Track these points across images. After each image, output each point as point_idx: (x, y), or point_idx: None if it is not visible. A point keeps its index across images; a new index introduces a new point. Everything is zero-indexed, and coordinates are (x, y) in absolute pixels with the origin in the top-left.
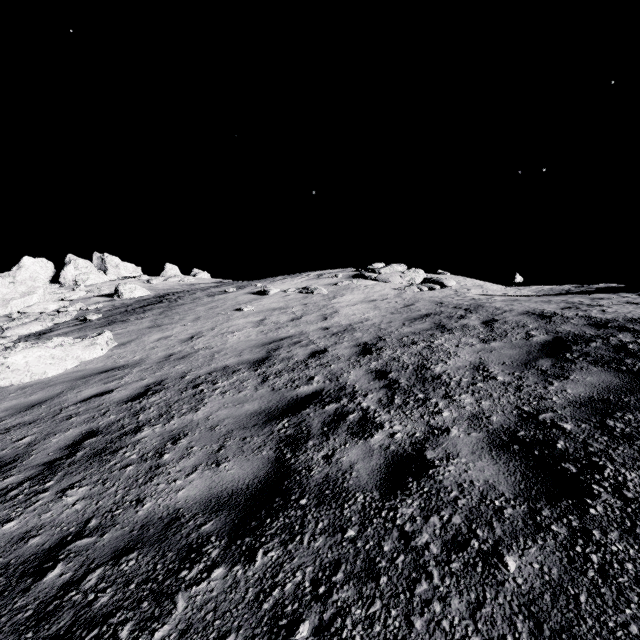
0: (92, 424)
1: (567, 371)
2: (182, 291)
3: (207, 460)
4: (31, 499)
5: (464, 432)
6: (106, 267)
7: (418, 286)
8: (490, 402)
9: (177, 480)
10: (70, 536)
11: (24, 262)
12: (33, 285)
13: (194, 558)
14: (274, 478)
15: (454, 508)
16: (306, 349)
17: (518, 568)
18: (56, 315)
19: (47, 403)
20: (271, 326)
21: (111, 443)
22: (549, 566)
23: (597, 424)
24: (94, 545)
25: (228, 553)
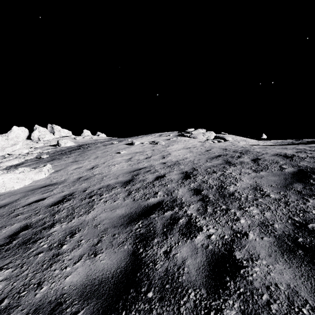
0: (28, 220)
1: None
2: (91, 143)
3: (89, 251)
4: None
5: (258, 236)
6: (54, 131)
7: (212, 140)
8: (270, 213)
9: (67, 267)
10: None
11: (13, 129)
12: (17, 140)
13: None
14: (130, 269)
15: (269, 314)
16: (153, 175)
17: None
18: (26, 155)
19: (9, 205)
20: (135, 161)
21: (34, 235)
22: None
23: None
24: None
25: None
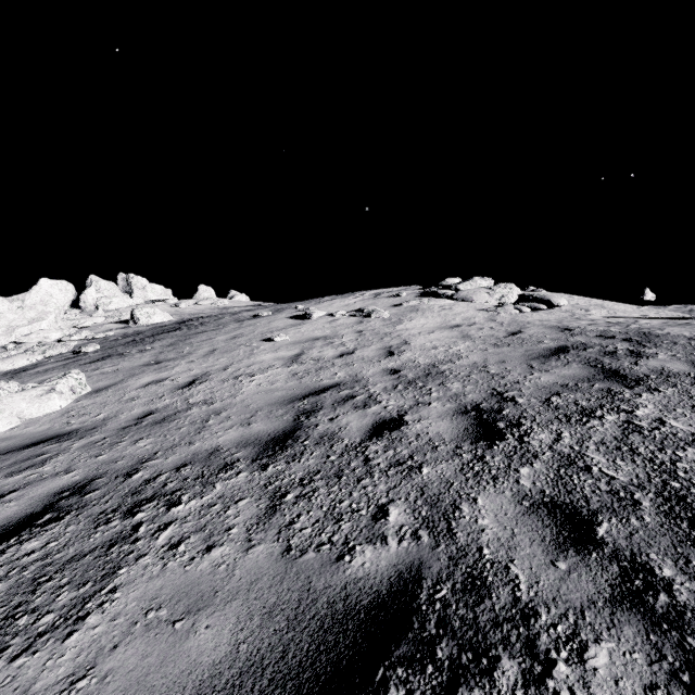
0: None
1: None
2: (209, 316)
3: None
4: None
5: None
6: (132, 289)
7: (515, 306)
8: None
9: None
10: None
11: (41, 284)
12: (44, 310)
13: None
14: None
15: None
16: (364, 415)
17: None
18: (50, 346)
19: None
20: (309, 365)
21: None
22: None
23: None
24: None
25: None
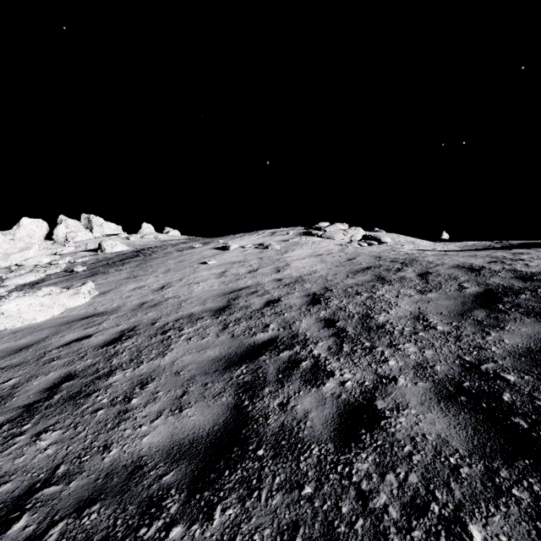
0: (70, 367)
1: (502, 322)
2: (156, 246)
3: (171, 405)
4: (8, 442)
5: (411, 381)
6: (92, 226)
7: (358, 242)
8: (433, 351)
9: (142, 426)
10: (39, 483)
11: (23, 222)
12: (30, 241)
13: (154, 513)
14: (233, 426)
15: (409, 465)
16: (262, 298)
17: (484, 540)
18: (48, 267)
19: (34, 347)
20: (231, 277)
21: (85, 386)
22: (517, 539)
23: (540, 376)
24: (60, 494)
25: (187, 509)
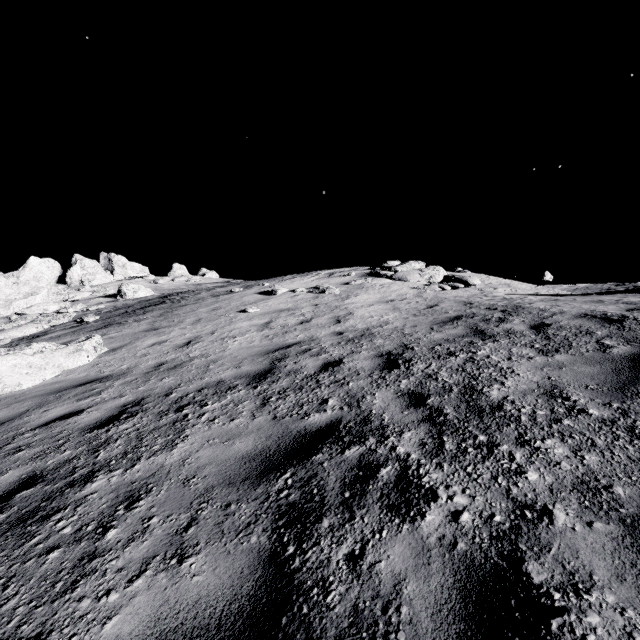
0: (38, 463)
1: None
2: (187, 291)
3: (166, 548)
4: None
5: (579, 519)
6: (113, 267)
7: (439, 285)
8: (598, 456)
9: (111, 592)
10: None
11: (30, 262)
12: (37, 285)
13: None
14: (265, 604)
15: None
16: (317, 359)
17: None
18: (54, 317)
19: (3, 426)
20: (277, 330)
21: (48, 500)
22: None
23: None
24: None
25: None
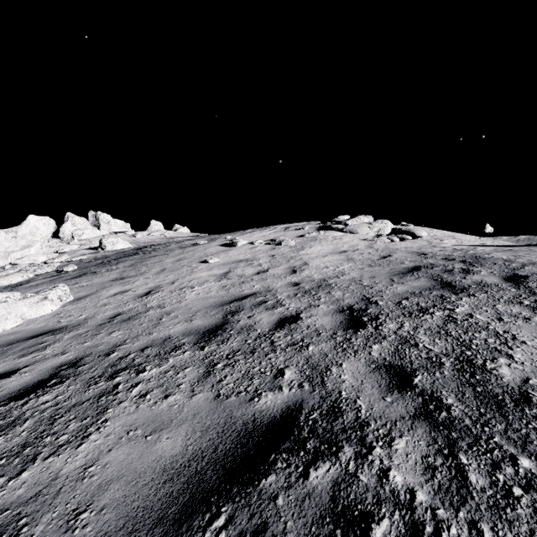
0: None
1: None
2: (159, 244)
3: None
4: None
5: None
6: (99, 223)
7: (388, 237)
8: None
9: None
10: None
11: (29, 220)
12: (32, 239)
13: None
14: None
15: None
16: (272, 314)
17: None
18: (39, 266)
19: None
20: (235, 280)
21: None
22: None
23: None
24: None
25: None
